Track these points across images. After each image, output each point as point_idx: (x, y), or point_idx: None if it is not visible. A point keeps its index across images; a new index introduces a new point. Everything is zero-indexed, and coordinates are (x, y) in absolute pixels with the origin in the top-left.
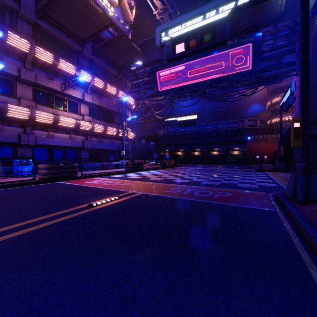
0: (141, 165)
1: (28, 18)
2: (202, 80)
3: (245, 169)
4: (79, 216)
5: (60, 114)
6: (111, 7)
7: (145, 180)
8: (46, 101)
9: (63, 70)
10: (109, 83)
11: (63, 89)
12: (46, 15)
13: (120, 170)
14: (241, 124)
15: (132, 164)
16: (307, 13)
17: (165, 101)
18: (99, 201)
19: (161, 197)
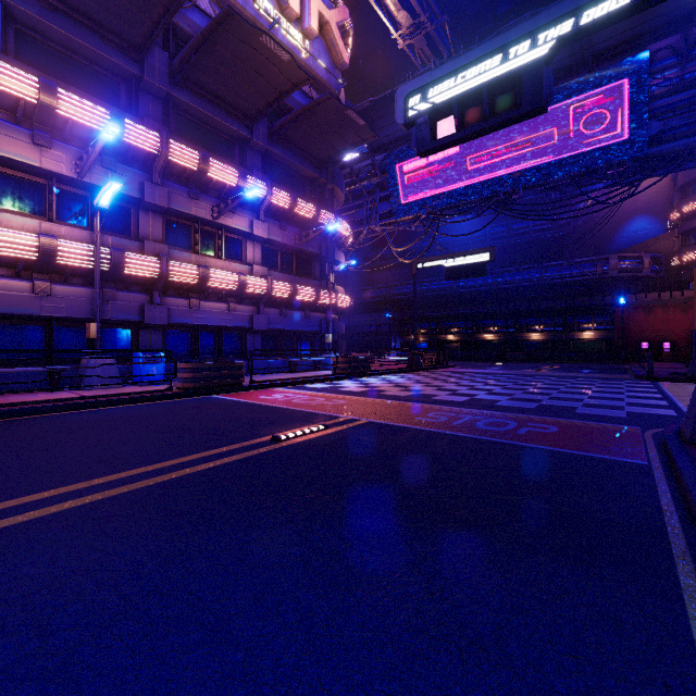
0: (366, 363)
1: (156, 88)
2: (502, 174)
3: (607, 375)
4: (260, 455)
5: (210, 265)
6: (304, 42)
7: (375, 395)
8: (186, 242)
9: (216, 180)
10: (301, 197)
11: (216, 216)
12: (187, 78)
13: (323, 374)
14: (601, 267)
15: (348, 362)
16: None
17: (417, 225)
18: (291, 432)
19: (406, 429)
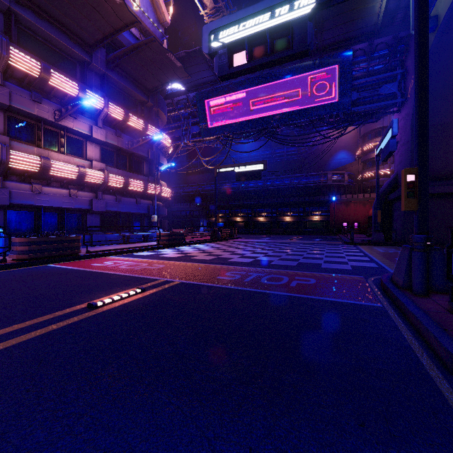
0: (182, 236)
1: None
2: (271, 114)
3: (330, 242)
4: (68, 327)
5: (52, 158)
6: None
7: (187, 260)
8: (29, 137)
9: (58, 89)
10: (133, 114)
11: (58, 118)
12: None
13: (149, 245)
14: (323, 178)
15: (169, 236)
16: (426, 14)
17: (217, 144)
18: (109, 298)
19: (210, 287)
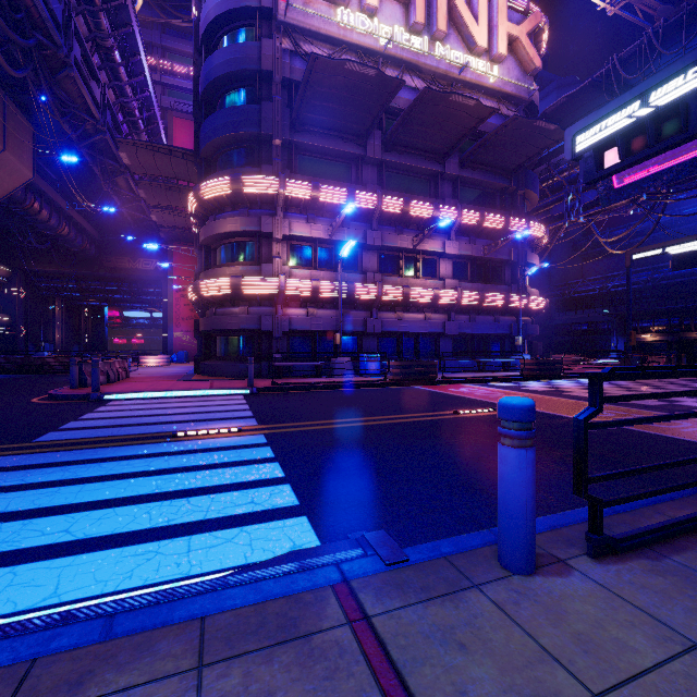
0: (559, 366)
1: (374, 160)
2: None
3: None
4: (444, 419)
5: (410, 284)
6: (492, 68)
7: (555, 394)
8: (393, 268)
9: (415, 216)
10: (490, 210)
11: (415, 245)
12: (394, 143)
13: (510, 375)
14: None
15: (537, 364)
16: None
17: (635, 208)
18: (467, 410)
19: (563, 417)
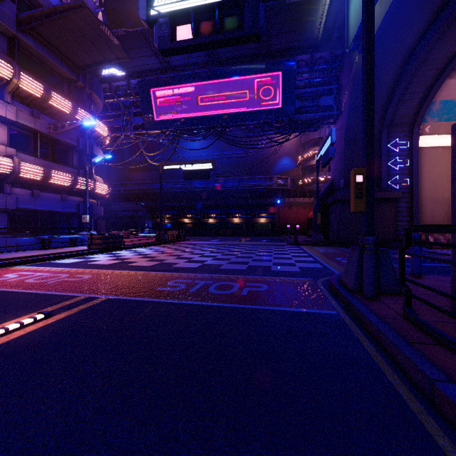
0: (121, 239)
1: None
2: (220, 113)
3: (276, 243)
4: None
5: None
6: None
7: (123, 267)
8: None
9: None
10: (57, 92)
11: None
12: None
13: (77, 250)
14: (269, 182)
15: (103, 238)
16: (372, 15)
17: (163, 139)
18: None
19: (146, 304)
